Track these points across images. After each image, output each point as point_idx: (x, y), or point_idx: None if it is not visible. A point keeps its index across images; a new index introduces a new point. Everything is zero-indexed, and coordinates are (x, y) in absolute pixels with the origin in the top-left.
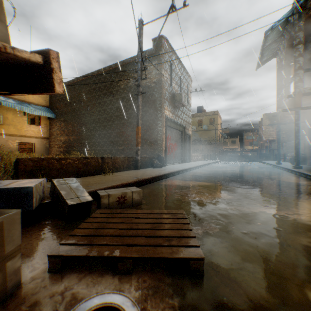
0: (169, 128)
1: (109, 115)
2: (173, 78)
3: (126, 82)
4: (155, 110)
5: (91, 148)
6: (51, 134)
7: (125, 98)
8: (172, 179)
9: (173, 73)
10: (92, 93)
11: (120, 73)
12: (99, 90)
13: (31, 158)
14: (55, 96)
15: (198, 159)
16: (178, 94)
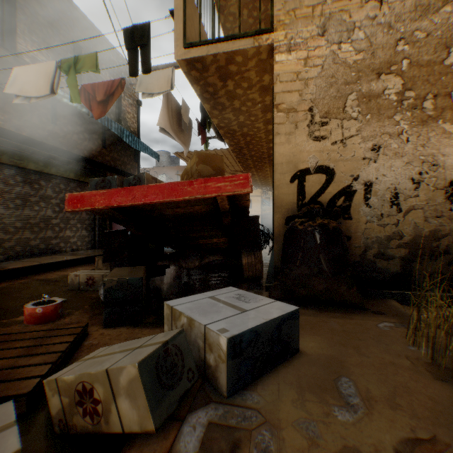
0: None
1: None
2: None
3: None
4: None
5: None
6: None
7: None
8: None
9: None
10: None
11: None
12: None
13: None
14: None
15: None
16: None
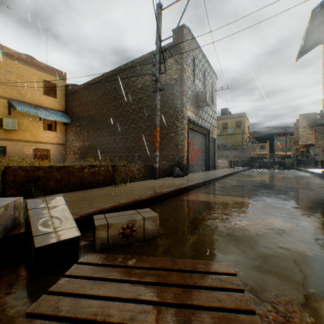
0: (191, 131)
1: (125, 118)
2: (196, 75)
3: (143, 81)
4: (175, 111)
5: (106, 155)
6: (66, 140)
7: (142, 99)
8: (197, 191)
9: (196, 69)
10: (107, 95)
11: (136, 71)
12: (114, 91)
13: (23, 166)
14: (71, 101)
15: (224, 166)
16: (201, 92)
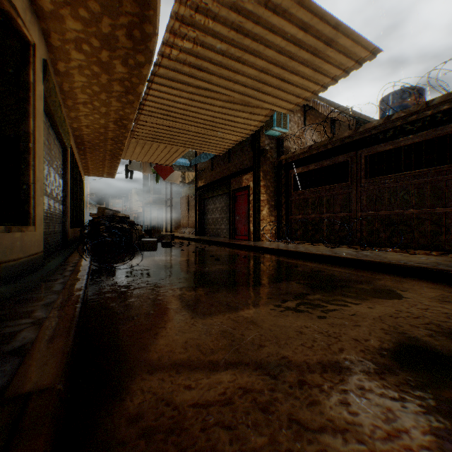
0: None
1: None
2: None
3: None
4: None
5: None
6: None
7: None
8: None
9: None
10: None
11: None
12: None
13: None
14: None
15: None
16: None
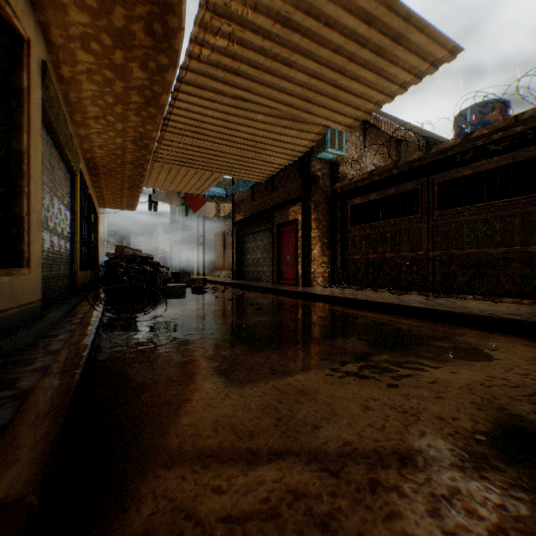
0: None
1: None
2: None
3: None
4: None
5: None
6: None
7: None
8: None
9: None
10: None
11: None
12: None
13: None
14: None
15: None
16: None
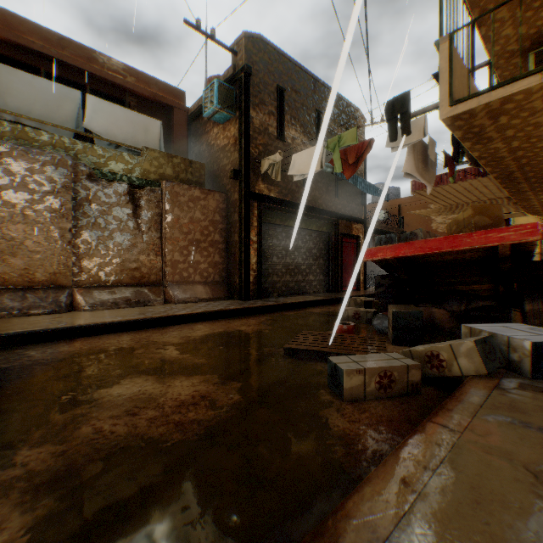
0: None
1: None
2: None
3: None
4: None
5: None
6: None
7: None
8: None
9: None
10: None
11: None
12: None
13: None
14: None
15: None
16: None
